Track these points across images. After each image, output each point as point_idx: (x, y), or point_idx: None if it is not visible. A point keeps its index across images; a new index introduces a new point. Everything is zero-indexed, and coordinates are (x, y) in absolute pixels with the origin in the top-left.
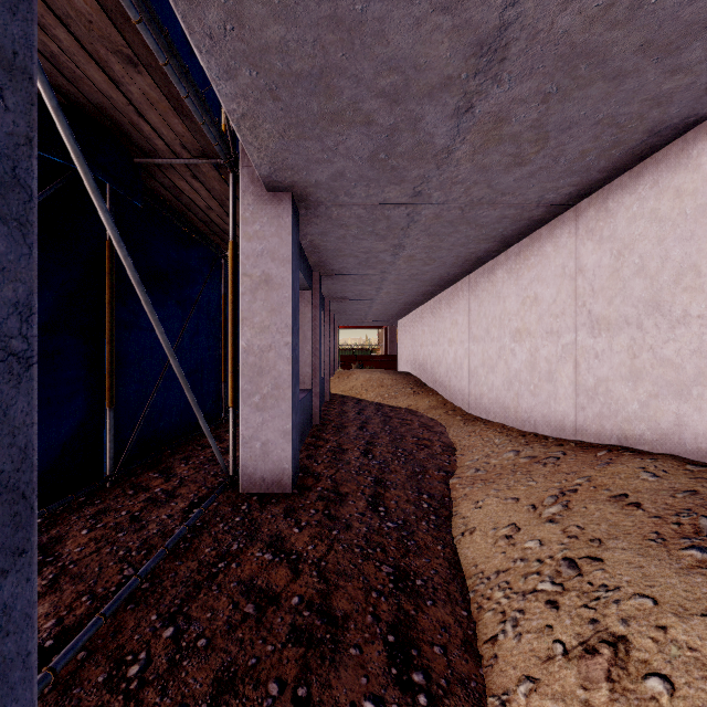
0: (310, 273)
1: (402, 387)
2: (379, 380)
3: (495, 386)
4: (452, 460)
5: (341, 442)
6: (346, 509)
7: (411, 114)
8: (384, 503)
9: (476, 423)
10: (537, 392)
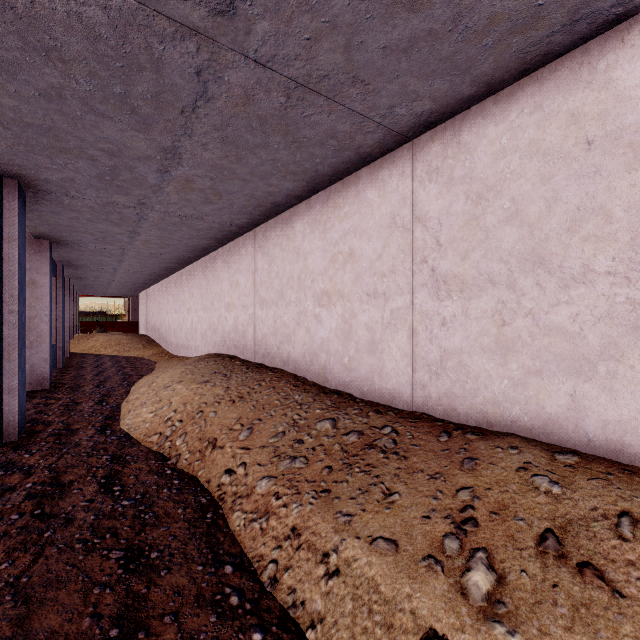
0: (55, 266)
1: (136, 344)
2: (117, 340)
3: (182, 337)
4: (149, 372)
5: (81, 373)
6: (83, 388)
7: (111, 235)
8: (104, 385)
9: (173, 358)
10: (193, 338)
